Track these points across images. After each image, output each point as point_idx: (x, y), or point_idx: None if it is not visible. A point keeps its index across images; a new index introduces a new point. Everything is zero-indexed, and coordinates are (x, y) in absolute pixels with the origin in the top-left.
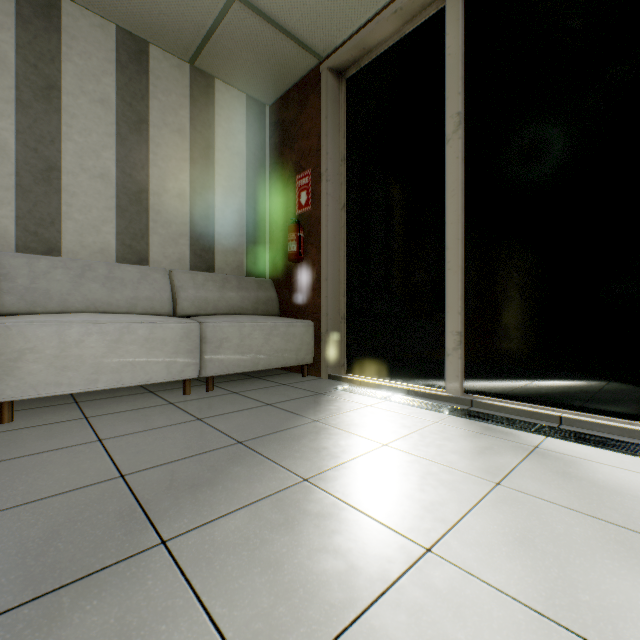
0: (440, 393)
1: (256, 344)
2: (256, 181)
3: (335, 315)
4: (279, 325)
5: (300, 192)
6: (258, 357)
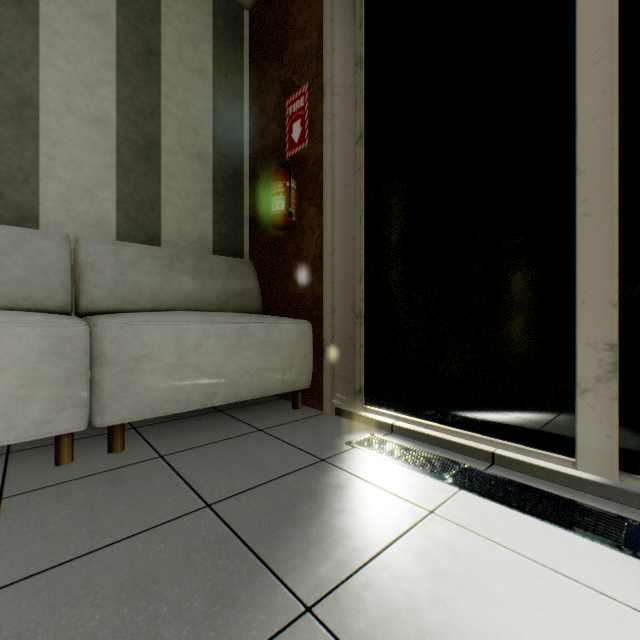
0: (573, 472)
1: (210, 361)
2: (228, 116)
3: (346, 311)
4: (253, 328)
5: (291, 123)
6: (214, 384)
